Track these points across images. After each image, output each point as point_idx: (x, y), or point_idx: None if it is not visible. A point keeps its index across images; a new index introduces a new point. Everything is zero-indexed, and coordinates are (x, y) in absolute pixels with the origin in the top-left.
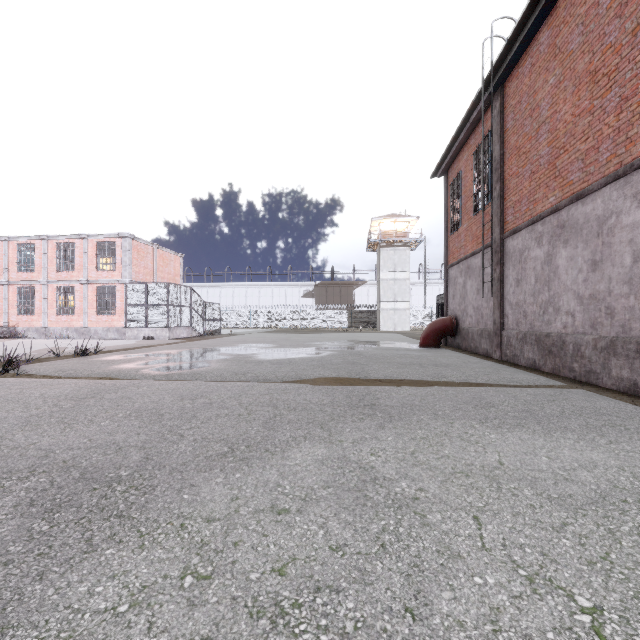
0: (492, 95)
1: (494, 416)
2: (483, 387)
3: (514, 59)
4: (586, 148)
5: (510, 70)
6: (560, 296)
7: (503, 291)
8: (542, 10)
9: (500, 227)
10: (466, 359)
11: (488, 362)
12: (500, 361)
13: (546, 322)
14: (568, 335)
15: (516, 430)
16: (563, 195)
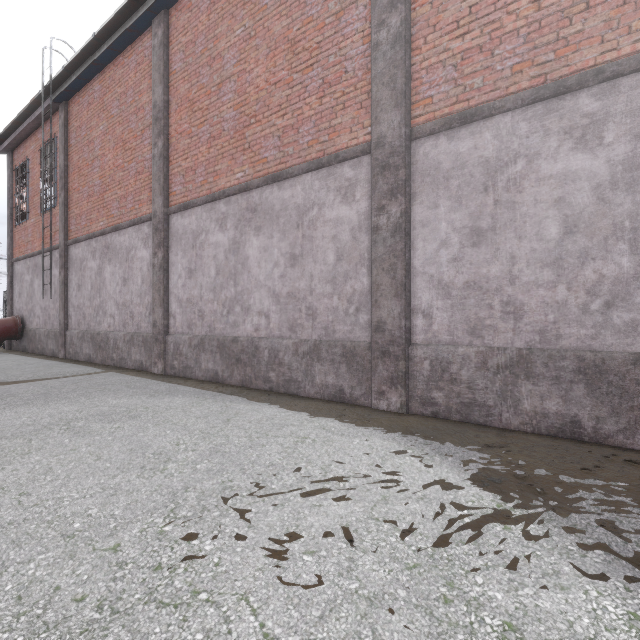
0: (51, 107)
1: (6, 402)
2: (20, 383)
3: (75, 87)
4: (121, 194)
5: (73, 93)
6: (107, 302)
7: (68, 294)
8: (93, 66)
9: (65, 233)
10: (24, 361)
11: (49, 361)
12: (65, 359)
13: (99, 323)
14: (111, 333)
15: (19, 407)
16: (109, 223)
